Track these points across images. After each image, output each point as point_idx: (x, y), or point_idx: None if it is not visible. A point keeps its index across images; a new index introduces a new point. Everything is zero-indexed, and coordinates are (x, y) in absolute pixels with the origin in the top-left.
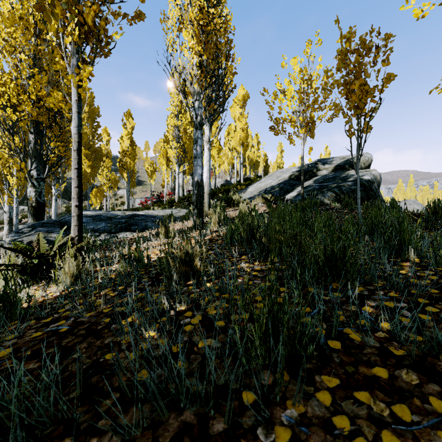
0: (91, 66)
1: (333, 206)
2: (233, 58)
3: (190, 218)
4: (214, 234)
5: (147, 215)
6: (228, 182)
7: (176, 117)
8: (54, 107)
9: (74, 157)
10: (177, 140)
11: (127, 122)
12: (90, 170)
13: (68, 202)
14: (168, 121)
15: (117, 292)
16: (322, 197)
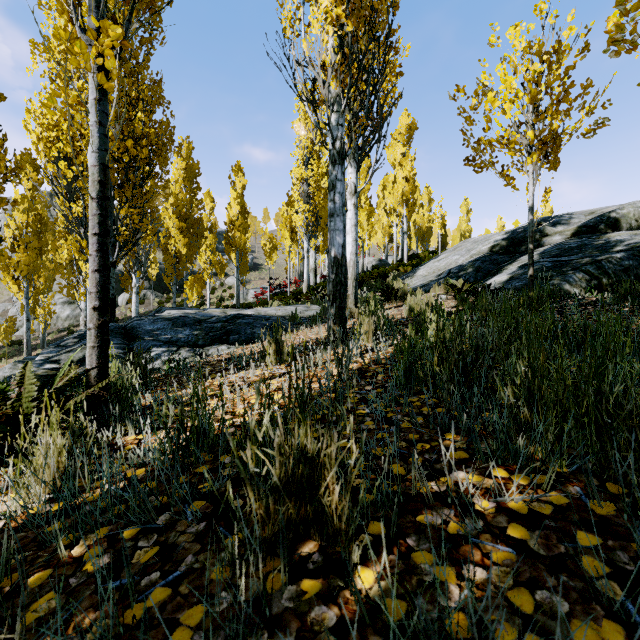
0: (120, 25)
1: (591, 299)
2: (397, 47)
3: (324, 321)
4: (367, 357)
5: (257, 315)
6: (383, 262)
7: (304, 165)
8: (124, 156)
9: (93, 211)
10: (306, 200)
11: (236, 180)
12: (185, 250)
13: (161, 296)
14: (293, 171)
15: (109, 557)
16: (563, 282)
